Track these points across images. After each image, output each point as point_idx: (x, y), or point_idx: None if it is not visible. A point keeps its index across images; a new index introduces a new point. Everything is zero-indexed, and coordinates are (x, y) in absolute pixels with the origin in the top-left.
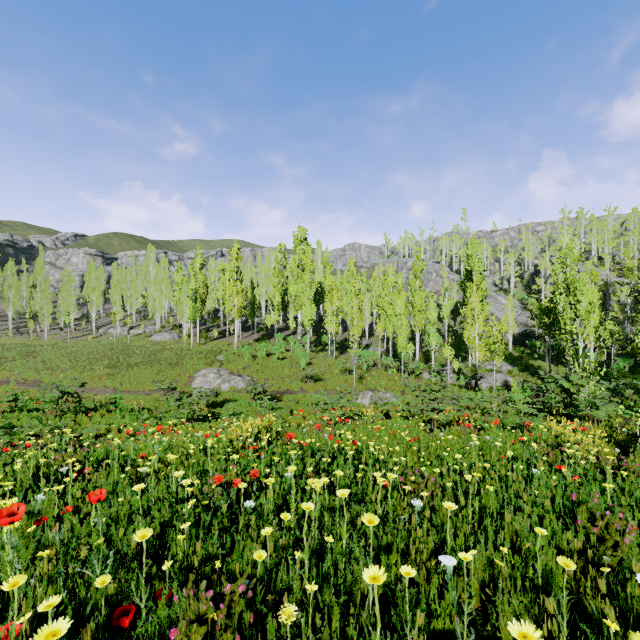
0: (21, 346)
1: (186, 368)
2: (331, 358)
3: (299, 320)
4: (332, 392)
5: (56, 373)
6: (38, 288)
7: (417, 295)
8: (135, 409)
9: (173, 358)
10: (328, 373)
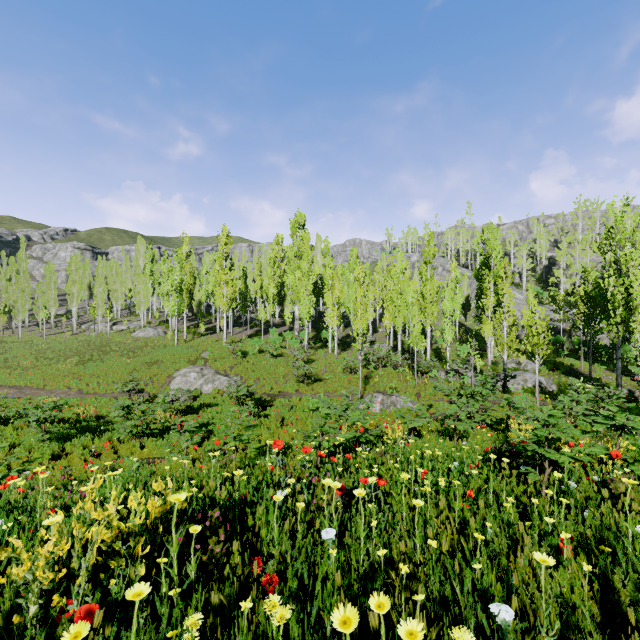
0: None
1: (165, 366)
2: (332, 355)
3: (296, 314)
4: (333, 395)
5: (15, 372)
6: (13, 280)
7: (429, 284)
8: (81, 418)
9: (153, 355)
10: (328, 372)
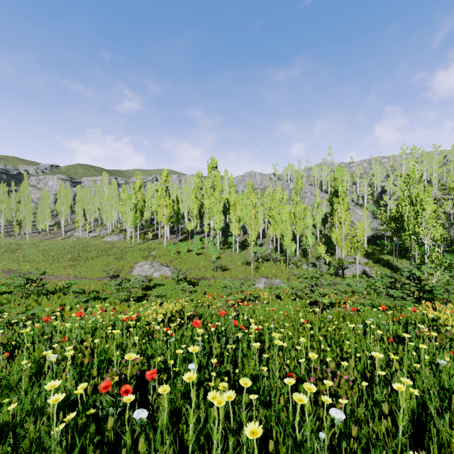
0: (9, 245)
1: (128, 261)
2: (235, 253)
3: (211, 226)
4: (235, 278)
5: (32, 264)
6: (22, 203)
7: (298, 207)
8: (87, 291)
9: (119, 253)
10: (232, 264)
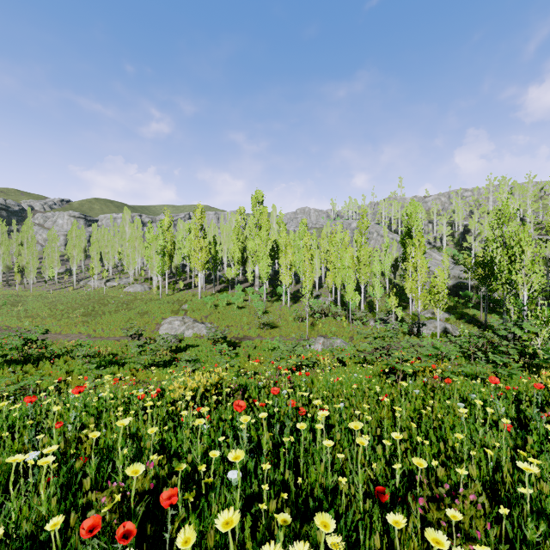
0: (8, 296)
1: (154, 316)
2: (285, 307)
3: (256, 273)
4: (286, 338)
5: (36, 321)
6: (25, 245)
7: (362, 250)
8: (101, 354)
9: (143, 307)
10: (283, 321)
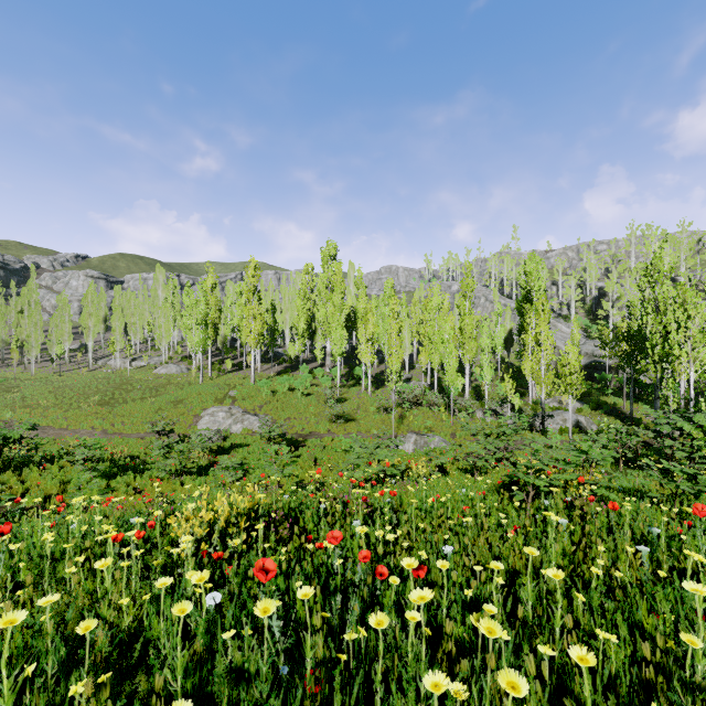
0: (1, 380)
1: (191, 406)
2: (365, 394)
3: (328, 350)
4: (366, 435)
5: (36, 412)
6: (26, 313)
7: (467, 319)
8: (116, 457)
9: (177, 394)
10: (362, 412)
